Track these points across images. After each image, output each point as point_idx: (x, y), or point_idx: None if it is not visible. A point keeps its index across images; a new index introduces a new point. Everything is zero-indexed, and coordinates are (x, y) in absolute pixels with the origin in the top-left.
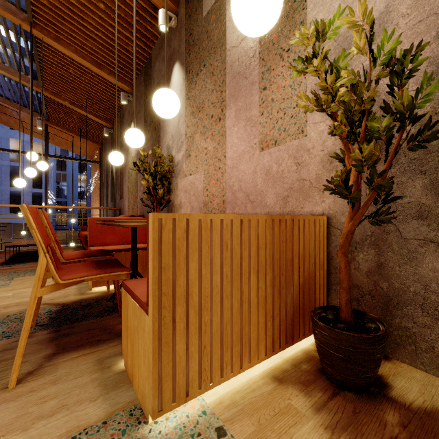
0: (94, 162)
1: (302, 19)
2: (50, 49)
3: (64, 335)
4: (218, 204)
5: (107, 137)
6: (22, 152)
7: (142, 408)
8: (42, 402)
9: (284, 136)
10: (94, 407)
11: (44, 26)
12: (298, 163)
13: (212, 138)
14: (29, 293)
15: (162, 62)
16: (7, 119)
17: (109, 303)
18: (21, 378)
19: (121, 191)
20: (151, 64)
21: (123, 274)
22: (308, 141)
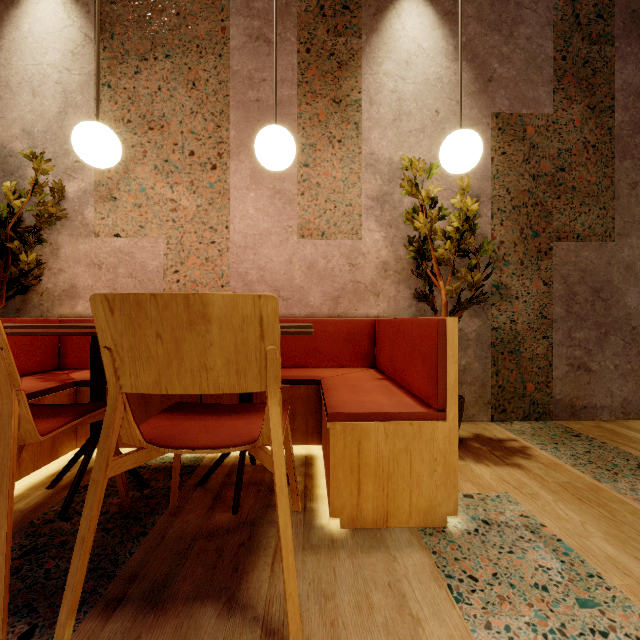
0: None
1: (356, 120)
2: None
3: (159, 590)
4: None
5: None
6: None
7: (425, 527)
8: (369, 609)
9: (335, 231)
10: (407, 559)
11: None
12: (352, 264)
13: (194, 190)
14: None
15: None
16: None
17: None
18: None
19: None
20: None
21: None
22: (363, 245)
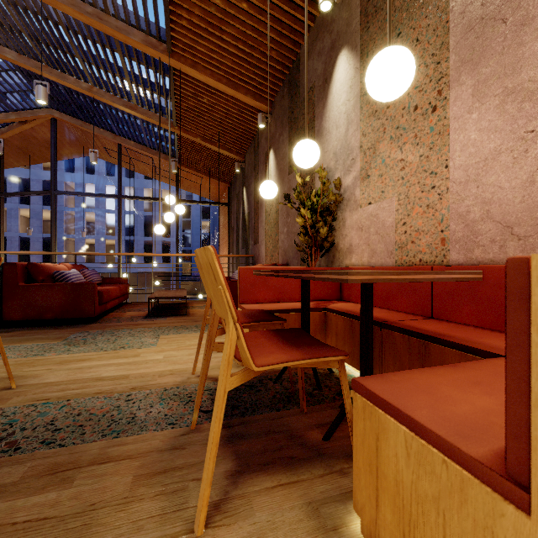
0: (222, 204)
1: None
2: (186, 79)
3: (239, 436)
4: (430, 244)
5: (237, 174)
6: (157, 199)
7: None
8: None
9: None
10: None
11: (181, 53)
12: None
13: (417, 142)
14: (179, 357)
15: (317, 58)
16: (143, 168)
17: (277, 386)
18: (207, 514)
19: (255, 234)
20: (300, 67)
21: (334, 360)
22: None
